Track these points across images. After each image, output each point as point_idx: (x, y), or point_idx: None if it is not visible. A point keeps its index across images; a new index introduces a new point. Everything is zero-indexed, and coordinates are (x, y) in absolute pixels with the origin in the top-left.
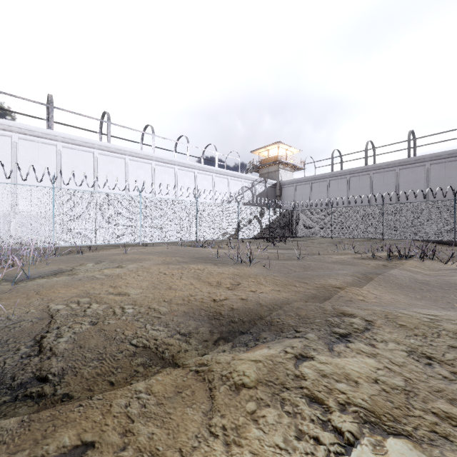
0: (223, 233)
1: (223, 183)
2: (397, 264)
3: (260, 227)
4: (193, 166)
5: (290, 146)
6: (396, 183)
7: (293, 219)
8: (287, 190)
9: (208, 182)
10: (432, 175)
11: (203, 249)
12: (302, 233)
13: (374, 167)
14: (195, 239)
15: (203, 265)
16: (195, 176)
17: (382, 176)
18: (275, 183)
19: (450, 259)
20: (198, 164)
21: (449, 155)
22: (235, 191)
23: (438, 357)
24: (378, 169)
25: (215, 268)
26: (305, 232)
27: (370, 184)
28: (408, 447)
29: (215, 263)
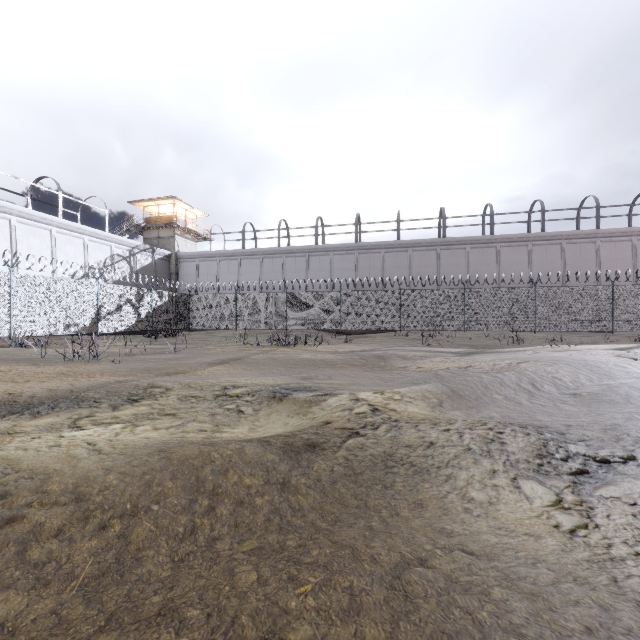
0: (67, 324)
1: (75, 246)
2: (269, 351)
3: (136, 316)
4: (8, 209)
5: (192, 207)
6: (306, 270)
7: (190, 306)
8: (187, 266)
9: (41, 240)
10: (335, 265)
11: (23, 349)
12: (201, 324)
13: (287, 250)
14: (7, 335)
15: (12, 366)
16: (11, 226)
17: (294, 261)
18: (169, 254)
19: (316, 344)
20: (20, 207)
21: (347, 248)
22: (98, 260)
23: (200, 395)
24: (290, 253)
25: (32, 367)
26: (206, 323)
27: (283, 269)
28: (122, 424)
29: (35, 362)
